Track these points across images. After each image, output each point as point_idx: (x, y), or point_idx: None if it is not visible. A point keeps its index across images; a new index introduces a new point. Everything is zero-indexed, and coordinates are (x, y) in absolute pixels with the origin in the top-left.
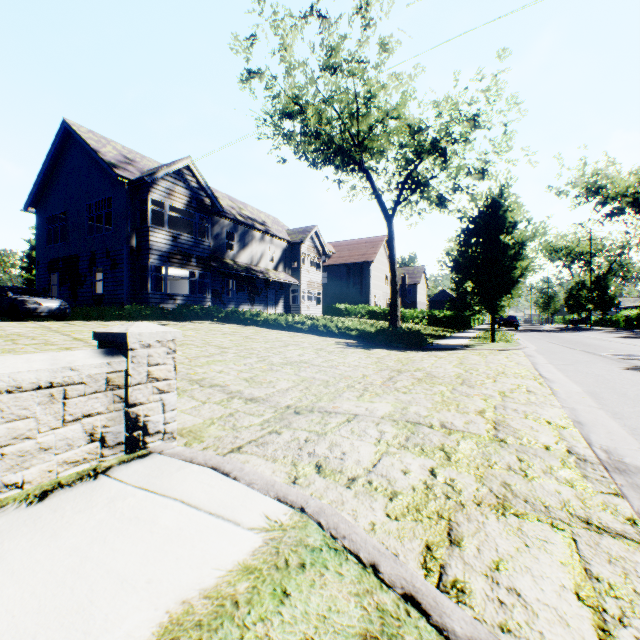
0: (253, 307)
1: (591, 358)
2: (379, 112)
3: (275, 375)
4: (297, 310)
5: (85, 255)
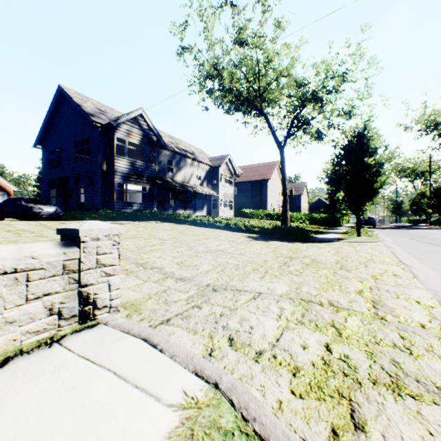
0: (186, 211)
1: (437, 249)
2: (274, 72)
3: (199, 260)
4: (216, 213)
5: (73, 176)
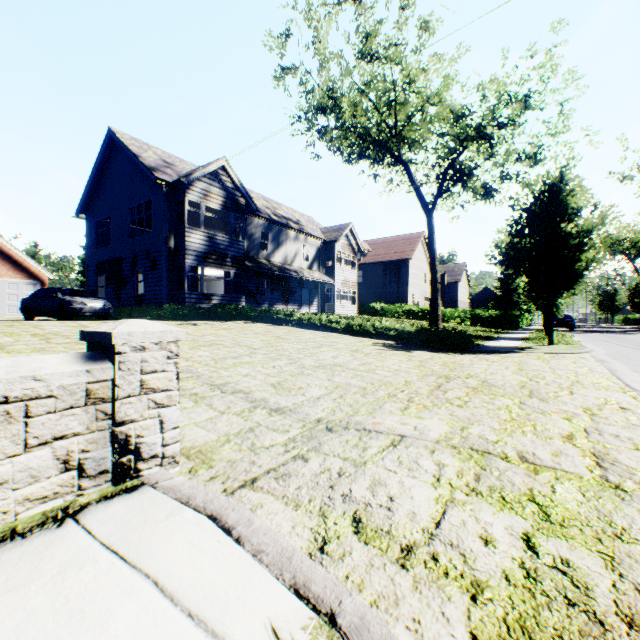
0: (287, 307)
1: None
2: (418, 98)
3: (305, 380)
4: (331, 310)
5: (128, 257)
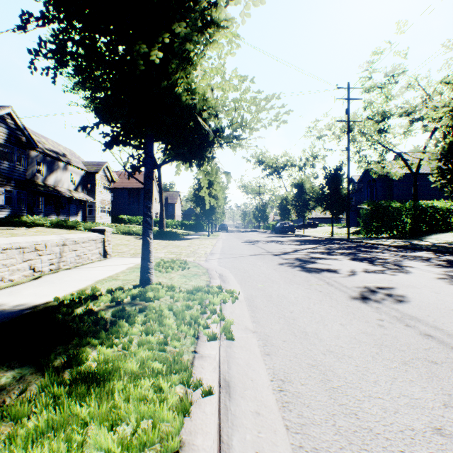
0: (58, 217)
1: (238, 240)
2: None
3: (120, 247)
4: (93, 219)
5: None
